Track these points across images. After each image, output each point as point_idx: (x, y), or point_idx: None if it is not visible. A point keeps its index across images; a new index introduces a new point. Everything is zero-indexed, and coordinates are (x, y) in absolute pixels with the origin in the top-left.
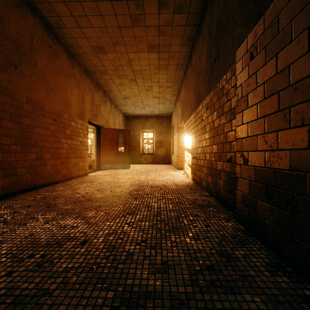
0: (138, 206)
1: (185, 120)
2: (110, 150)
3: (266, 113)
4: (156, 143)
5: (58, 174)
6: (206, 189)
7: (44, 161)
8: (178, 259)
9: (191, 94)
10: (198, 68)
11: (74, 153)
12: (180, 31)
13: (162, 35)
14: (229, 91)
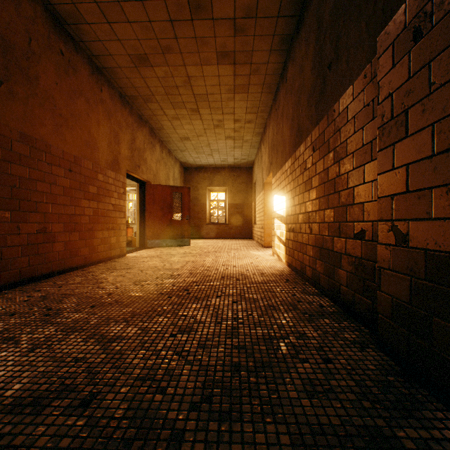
0: (200, 314)
1: (275, 172)
2: (160, 219)
3: None
4: (230, 207)
5: (76, 256)
6: (312, 282)
7: (51, 235)
8: None
9: (285, 130)
10: (298, 86)
11: (103, 223)
12: (269, 27)
13: (240, 34)
14: (360, 113)
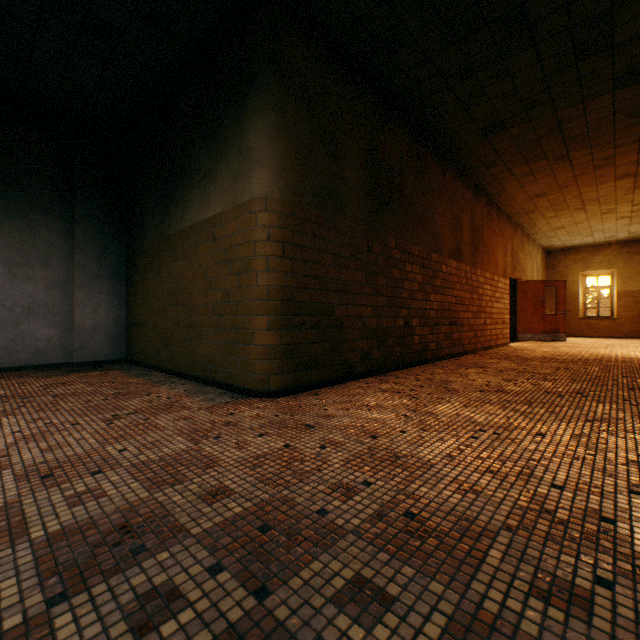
0: (615, 364)
1: None
2: (530, 313)
3: None
4: (620, 296)
5: (492, 340)
6: None
7: (486, 325)
8: None
9: None
10: None
11: (500, 318)
12: None
13: None
14: None
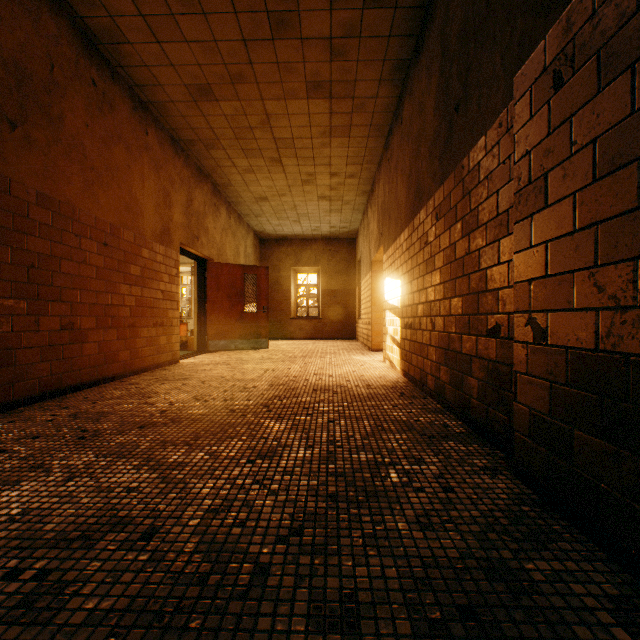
0: (285, 436)
1: (386, 246)
2: (226, 311)
3: (601, 216)
4: (325, 295)
5: (113, 362)
6: (435, 395)
7: (79, 333)
8: (384, 585)
9: (400, 189)
10: (418, 130)
11: (149, 317)
12: (378, 50)
13: (339, 59)
14: (494, 173)
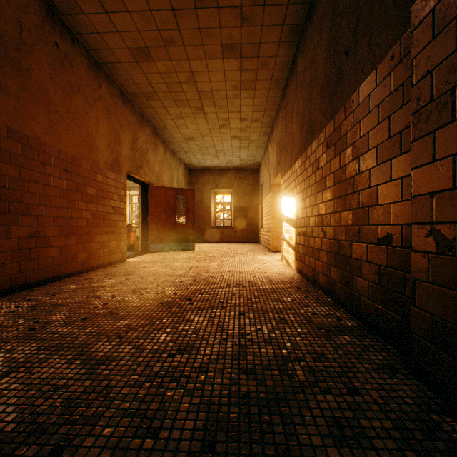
0: (203, 328)
1: (283, 172)
2: (163, 222)
3: None
4: (236, 210)
5: (72, 262)
6: (326, 290)
7: (44, 239)
8: None
9: (294, 127)
10: (310, 78)
11: (102, 227)
12: (278, 16)
13: (247, 25)
14: (386, 101)
